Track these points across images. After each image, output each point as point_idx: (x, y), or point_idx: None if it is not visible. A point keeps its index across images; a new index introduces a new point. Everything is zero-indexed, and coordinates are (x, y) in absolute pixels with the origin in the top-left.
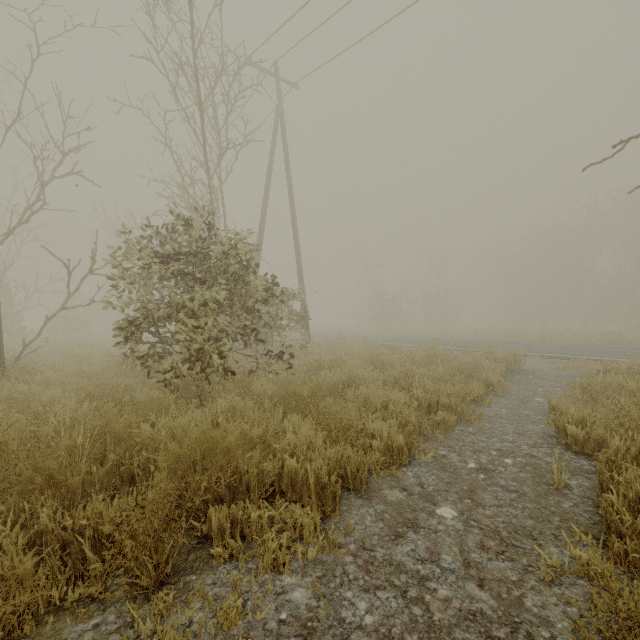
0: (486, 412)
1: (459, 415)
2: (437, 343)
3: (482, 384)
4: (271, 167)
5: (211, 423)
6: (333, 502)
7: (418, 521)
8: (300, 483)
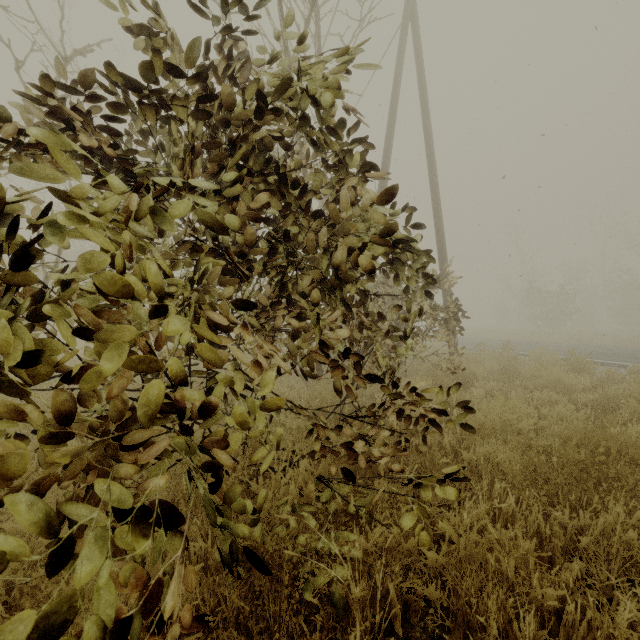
0: None
1: None
2: None
3: None
4: (397, 89)
5: None
6: None
7: None
8: None
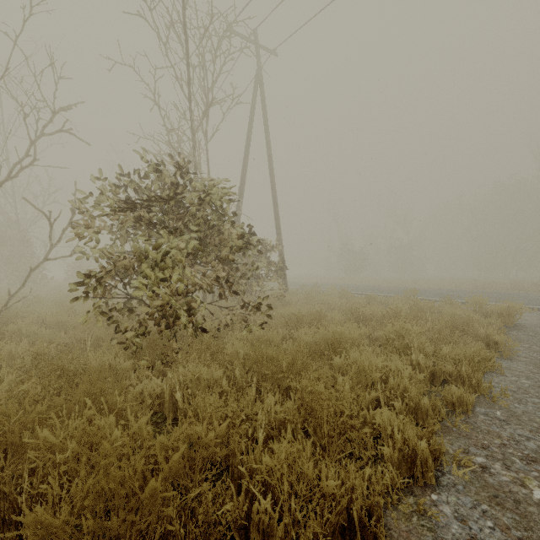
0: (503, 383)
1: (473, 389)
2: (414, 293)
3: (482, 343)
4: (251, 128)
5: (169, 398)
6: None
7: None
8: None
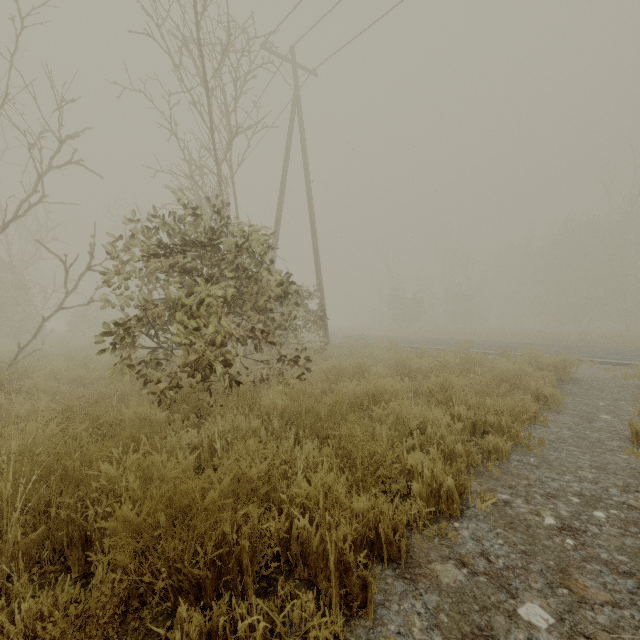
0: (544, 434)
1: (513, 439)
2: (469, 346)
3: (531, 396)
4: (287, 158)
5: (207, 448)
6: (362, 592)
7: (495, 633)
8: (314, 555)
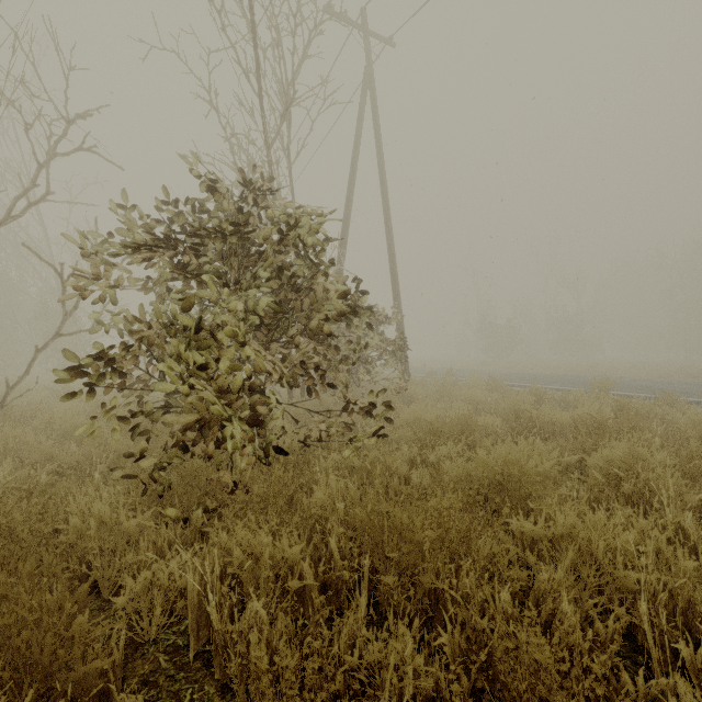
0: None
1: None
2: (608, 387)
3: None
4: (357, 148)
5: (199, 599)
6: None
7: None
8: None
